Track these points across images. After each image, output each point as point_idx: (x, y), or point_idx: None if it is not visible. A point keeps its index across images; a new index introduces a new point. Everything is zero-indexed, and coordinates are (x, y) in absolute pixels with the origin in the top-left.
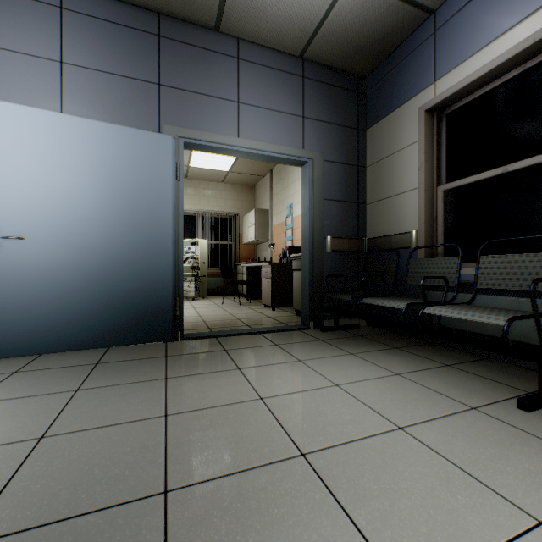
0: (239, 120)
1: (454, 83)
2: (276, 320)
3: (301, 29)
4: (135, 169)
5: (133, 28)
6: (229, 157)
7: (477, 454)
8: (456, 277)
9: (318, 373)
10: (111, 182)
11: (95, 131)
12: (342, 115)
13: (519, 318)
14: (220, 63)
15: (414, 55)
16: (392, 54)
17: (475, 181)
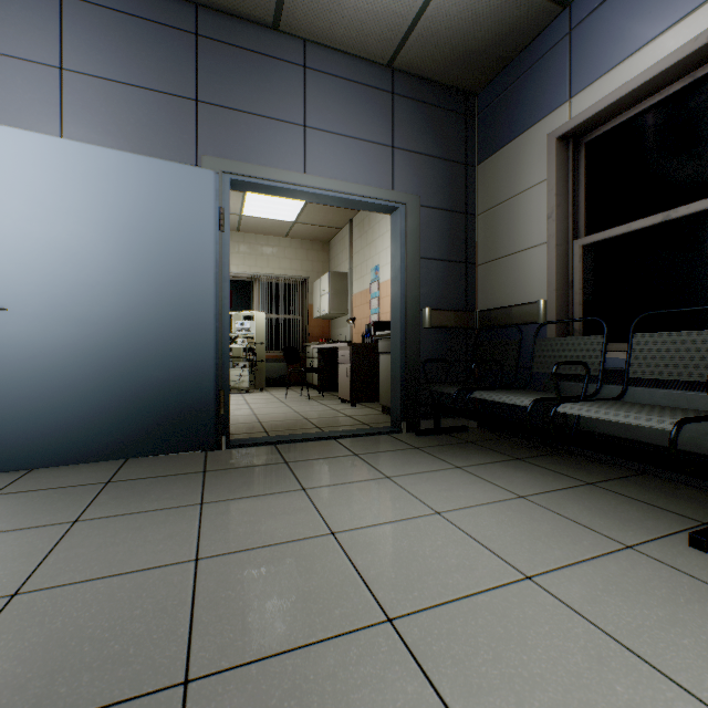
0: (306, 151)
1: (596, 100)
2: (357, 420)
3: (390, 27)
4: (162, 216)
5: (161, 23)
6: (295, 202)
7: (639, 618)
8: (601, 363)
9: (413, 496)
10: (129, 233)
11: (107, 163)
12: (445, 145)
13: (692, 420)
14: (280, 73)
15: (542, 63)
16: (512, 63)
17: (625, 233)
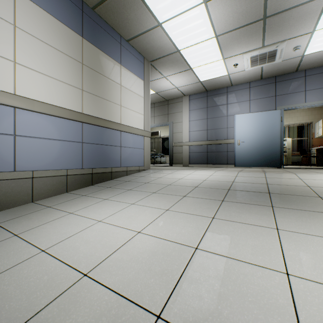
0: (305, 97)
1: None
2: None
3: None
4: (268, 122)
5: (267, 84)
6: None
7: None
8: None
9: None
10: (262, 126)
11: (258, 115)
12: None
13: None
14: (297, 81)
15: None
16: None
17: None
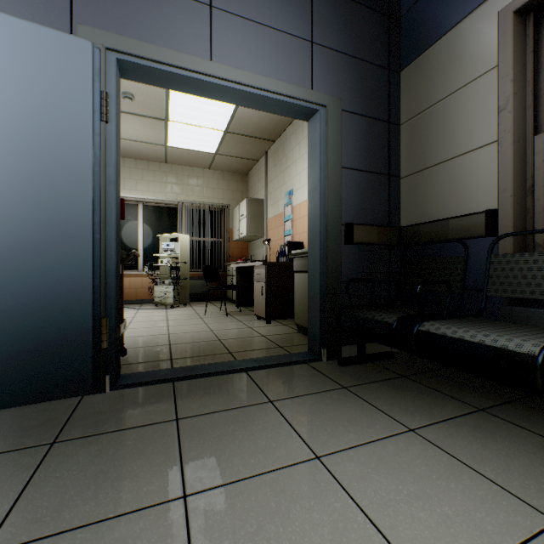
0: (212, 34)
1: None
2: (271, 342)
3: None
4: (15, 91)
5: None
6: (215, 132)
7: None
8: None
9: (369, 521)
10: None
11: None
12: (367, 46)
13: None
14: None
15: None
16: None
17: None
